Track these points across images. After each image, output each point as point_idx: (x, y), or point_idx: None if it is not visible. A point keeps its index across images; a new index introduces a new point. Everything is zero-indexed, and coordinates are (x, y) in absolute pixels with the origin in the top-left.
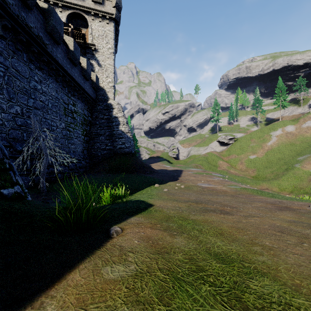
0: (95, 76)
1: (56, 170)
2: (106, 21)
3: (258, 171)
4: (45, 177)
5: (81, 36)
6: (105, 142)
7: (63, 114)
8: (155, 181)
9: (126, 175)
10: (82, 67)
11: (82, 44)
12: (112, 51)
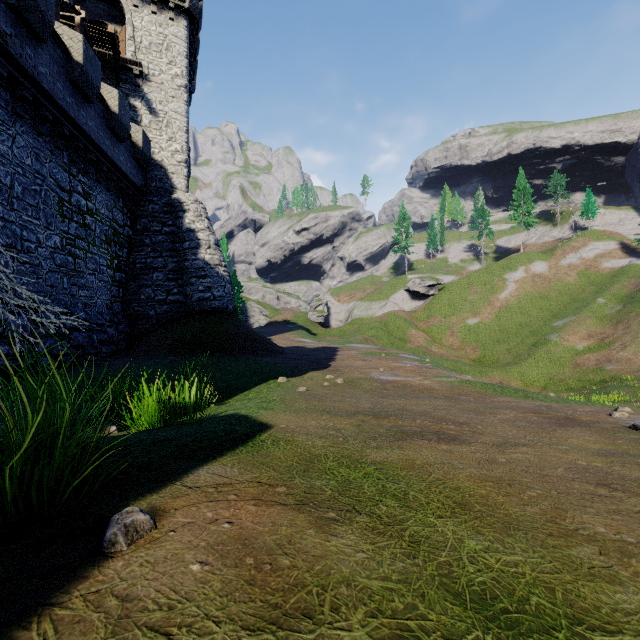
0: (142, 134)
1: (18, 345)
2: (169, 13)
3: (484, 349)
4: (3, 365)
5: (107, 40)
6: (165, 285)
7: (56, 214)
8: (278, 372)
9: (212, 358)
10: (107, 109)
11: (110, 60)
12: (183, 83)
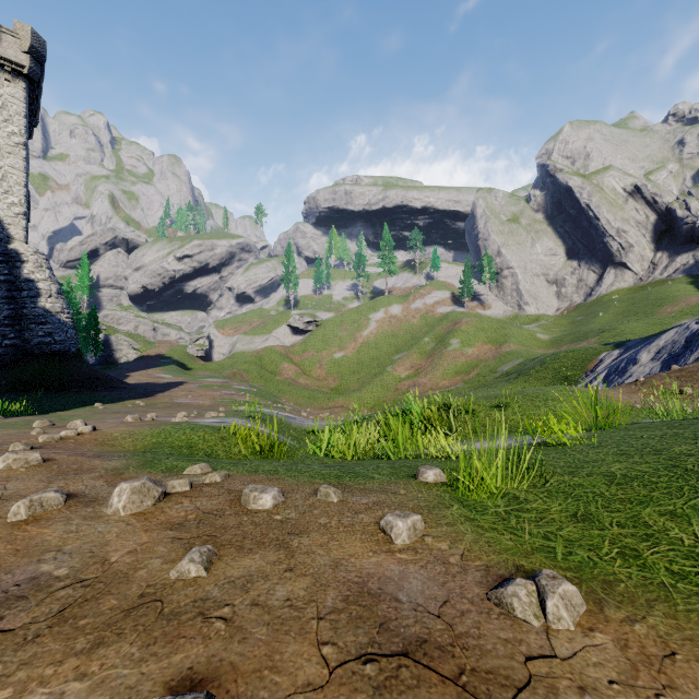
0: None
1: None
2: (5, 74)
3: (342, 380)
4: None
5: None
6: (0, 330)
7: None
8: (102, 401)
9: (49, 394)
10: None
11: None
12: (21, 141)
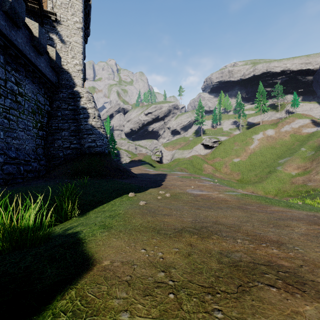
0: (55, 53)
1: None
2: None
3: (243, 175)
4: None
5: None
6: (69, 138)
7: None
8: (130, 189)
9: (93, 180)
10: (31, 34)
11: (37, 11)
12: (80, 26)
